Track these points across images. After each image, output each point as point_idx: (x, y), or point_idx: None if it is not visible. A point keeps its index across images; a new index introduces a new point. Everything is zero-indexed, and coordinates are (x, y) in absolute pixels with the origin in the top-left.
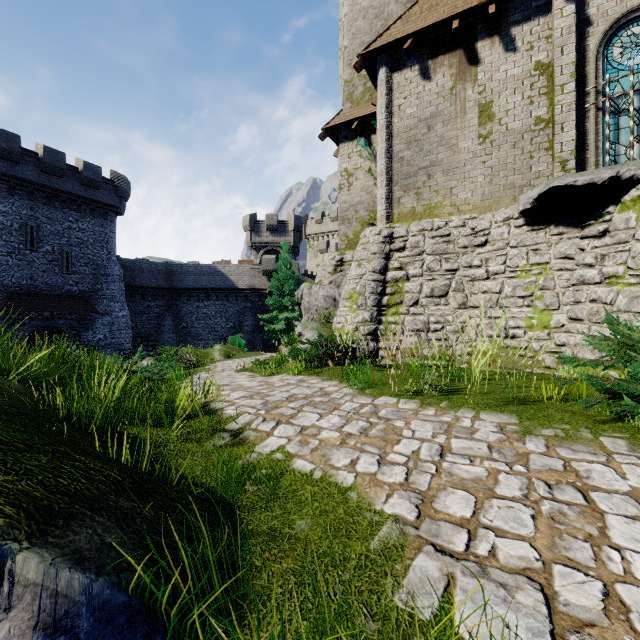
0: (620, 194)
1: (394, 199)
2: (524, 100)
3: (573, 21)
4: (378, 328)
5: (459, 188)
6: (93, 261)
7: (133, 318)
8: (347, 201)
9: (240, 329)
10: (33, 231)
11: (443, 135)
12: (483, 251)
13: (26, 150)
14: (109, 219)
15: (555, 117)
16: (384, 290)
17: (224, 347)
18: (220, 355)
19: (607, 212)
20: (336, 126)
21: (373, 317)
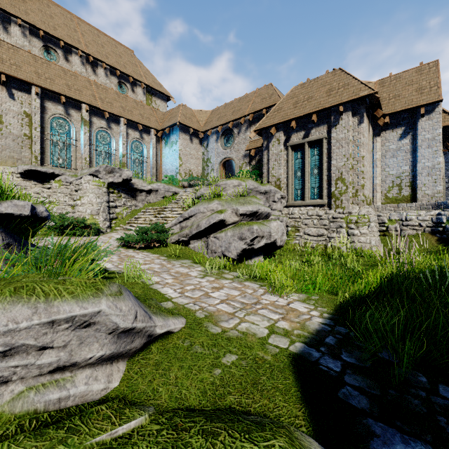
0: (55, 177)
1: None
2: (19, 123)
3: (40, 106)
4: None
5: None
6: None
7: None
8: None
9: None
10: None
11: None
12: None
13: None
14: None
15: (33, 138)
16: None
17: None
18: None
19: (51, 182)
20: None
21: None
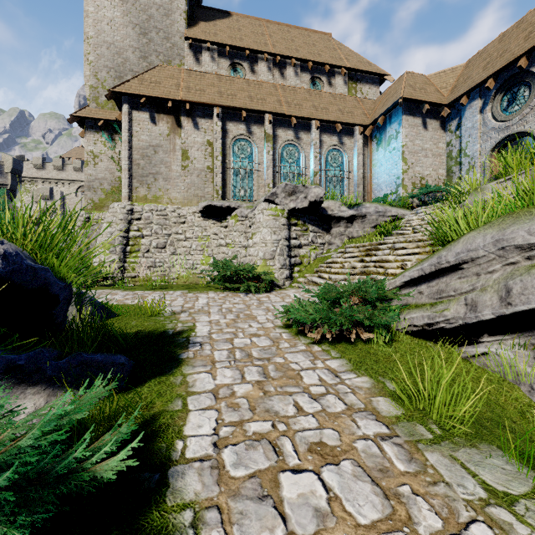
0: (231, 212)
1: (134, 187)
2: (202, 155)
3: (221, 130)
4: (124, 265)
5: (172, 190)
6: None
7: None
8: (93, 175)
9: None
10: None
11: (163, 159)
12: (184, 226)
13: None
14: None
15: (214, 169)
16: (128, 242)
17: None
18: None
19: (228, 218)
20: (84, 117)
21: (121, 259)
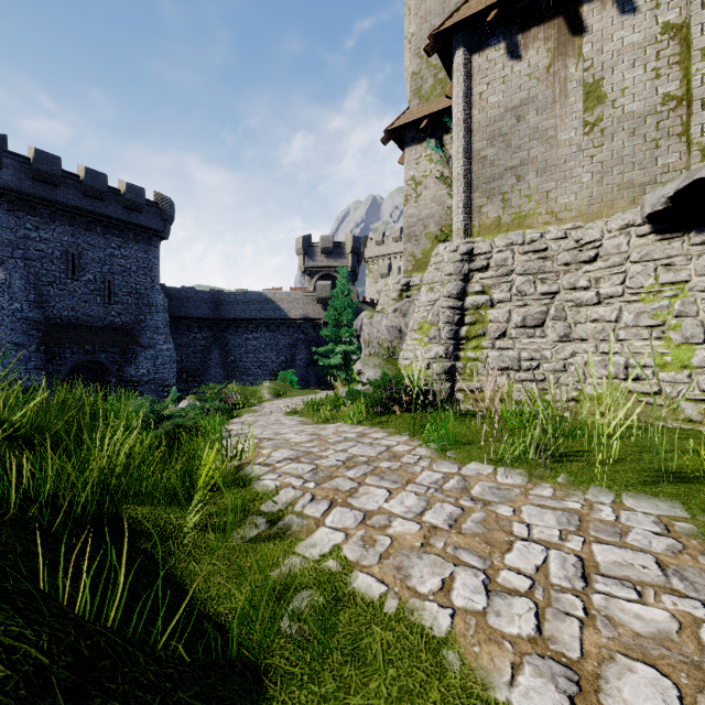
0: None
1: (474, 208)
2: (647, 74)
3: None
4: (455, 365)
5: (558, 191)
6: (136, 290)
7: (178, 351)
8: (414, 215)
9: (292, 363)
10: (74, 259)
11: (537, 126)
12: (592, 268)
13: (67, 173)
14: (153, 244)
15: (693, 91)
16: (462, 319)
17: (274, 384)
18: (269, 394)
19: None
20: (401, 127)
21: (448, 352)
